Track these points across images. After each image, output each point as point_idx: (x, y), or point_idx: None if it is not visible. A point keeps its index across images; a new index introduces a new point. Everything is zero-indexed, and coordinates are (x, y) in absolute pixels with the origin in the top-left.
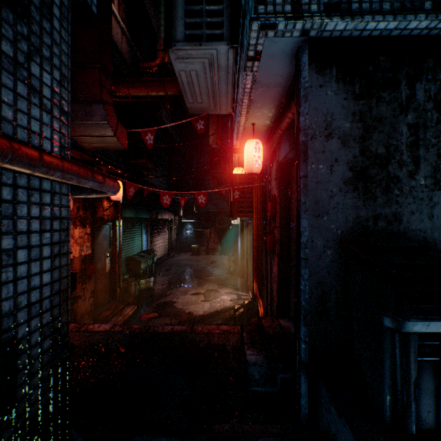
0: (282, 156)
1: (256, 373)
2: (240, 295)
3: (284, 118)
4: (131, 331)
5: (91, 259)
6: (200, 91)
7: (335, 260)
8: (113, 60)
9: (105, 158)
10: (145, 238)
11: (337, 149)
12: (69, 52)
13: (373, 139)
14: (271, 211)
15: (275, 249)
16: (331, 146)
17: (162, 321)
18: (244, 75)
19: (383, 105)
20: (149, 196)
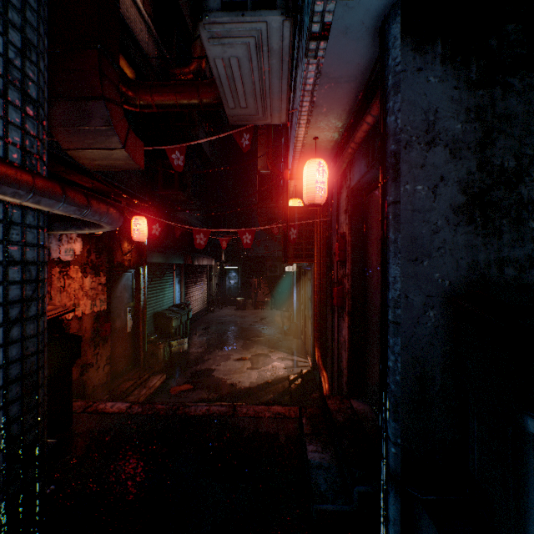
0: (355, 180)
1: (322, 481)
2: (296, 362)
3: (360, 124)
4: (153, 413)
5: (106, 316)
6: (243, 90)
7: (440, 324)
8: (135, 64)
9: (124, 188)
10: (178, 289)
11: (444, 162)
12: (40, 9)
13: (498, 147)
14: (339, 255)
15: (345, 306)
16: (434, 157)
17: (197, 395)
18: (305, 63)
19: (512, 97)
20: (184, 236)
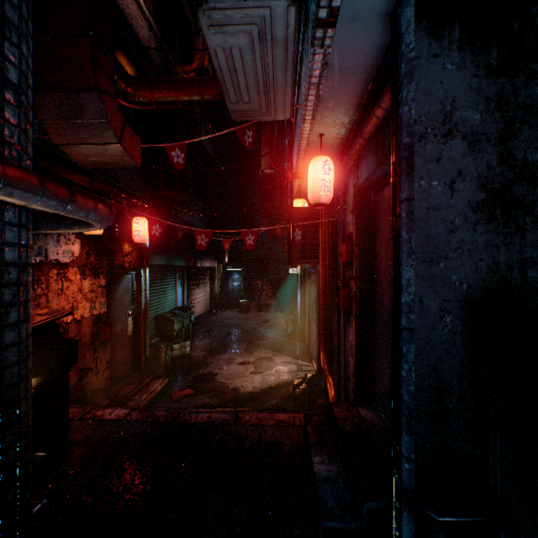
0: (363, 178)
1: (329, 495)
2: (300, 366)
3: (369, 118)
4: (153, 421)
5: (106, 319)
6: (246, 83)
7: (457, 331)
8: (136, 61)
9: (125, 188)
10: (181, 291)
11: (462, 156)
12: None
13: (520, 139)
14: (346, 256)
15: (352, 309)
16: (451, 151)
17: (199, 400)
18: (311, 54)
19: (536, 85)
20: (186, 238)
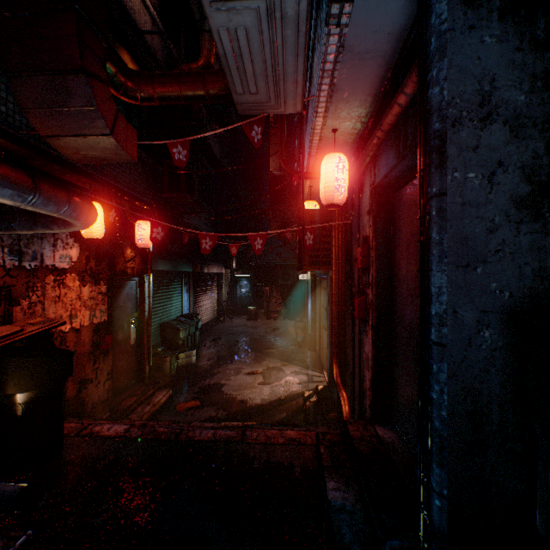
0: (381, 175)
1: (346, 529)
2: (311, 376)
3: (389, 107)
4: (153, 438)
5: (107, 328)
6: (253, 70)
7: (498, 347)
8: (139, 57)
9: (127, 190)
10: (187, 298)
11: (503, 143)
12: None
13: None
14: (361, 261)
15: (369, 319)
16: (490, 137)
17: (204, 413)
18: (326, 34)
19: None
20: (192, 243)
